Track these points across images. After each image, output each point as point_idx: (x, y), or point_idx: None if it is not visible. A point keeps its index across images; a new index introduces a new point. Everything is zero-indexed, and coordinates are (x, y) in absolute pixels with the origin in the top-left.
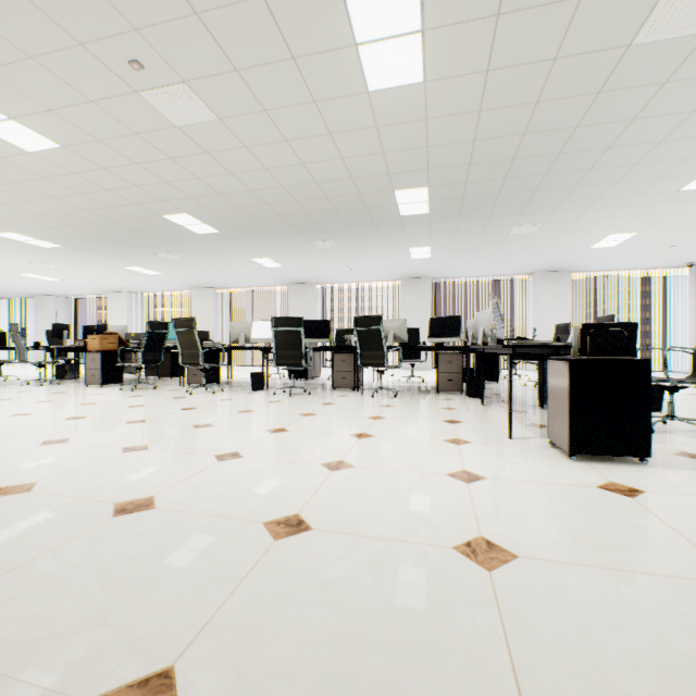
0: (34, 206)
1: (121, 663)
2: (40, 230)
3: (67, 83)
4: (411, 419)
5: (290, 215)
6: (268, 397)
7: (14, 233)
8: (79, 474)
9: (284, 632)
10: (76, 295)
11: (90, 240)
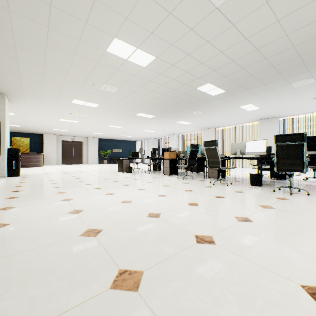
0: (146, 98)
1: None
2: (148, 109)
3: (159, 4)
4: None
5: (281, 63)
6: (270, 193)
7: (141, 113)
8: (171, 271)
9: None
10: (159, 137)
11: (165, 111)
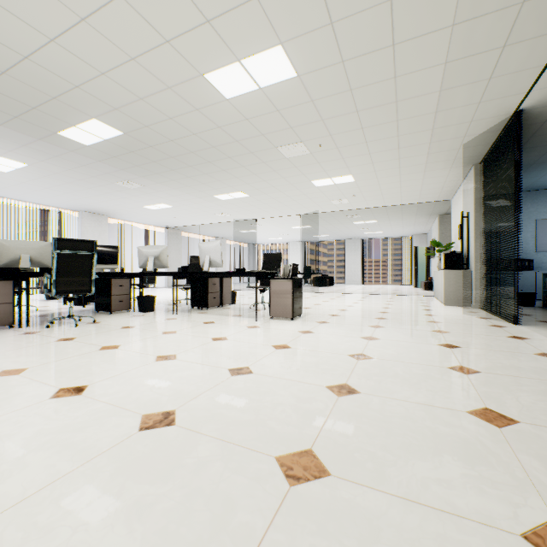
0: None
1: (452, 373)
2: None
3: None
4: (189, 327)
5: None
6: None
7: None
8: (259, 432)
9: (423, 357)
10: None
11: None
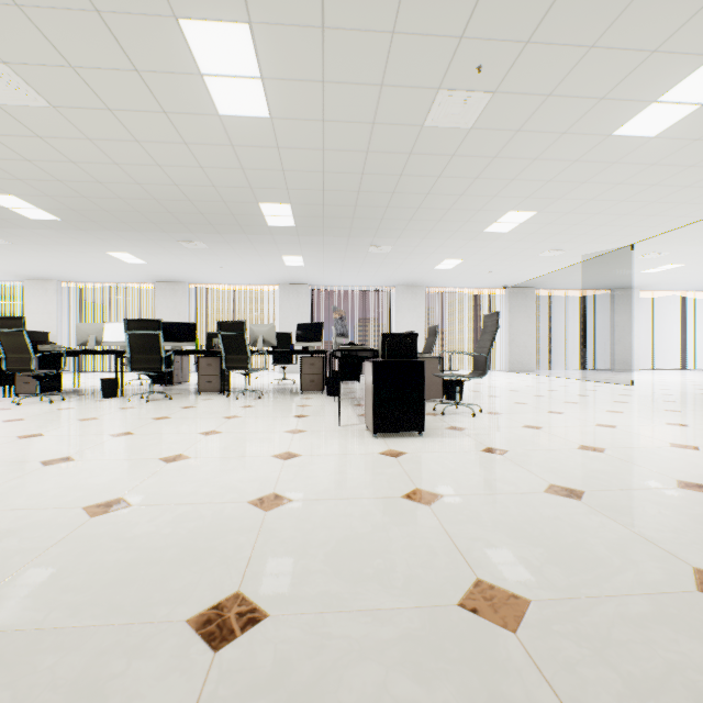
0: None
1: None
2: None
3: None
4: (265, 416)
5: (150, 212)
6: (120, 404)
7: None
8: None
9: (83, 569)
10: None
11: None
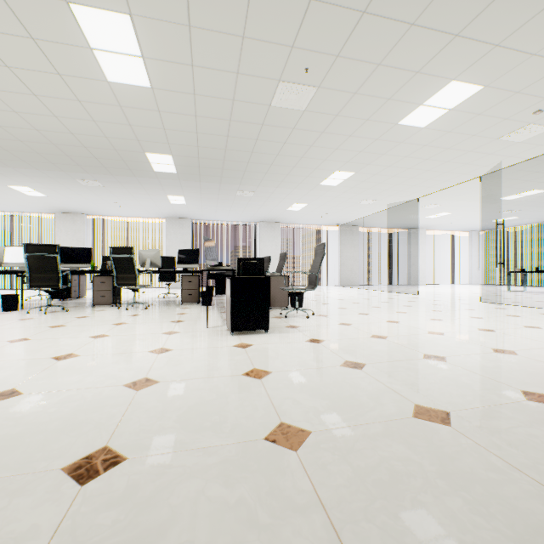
0: None
1: None
2: None
3: None
4: (148, 322)
5: (49, 154)
6: (20, 316)
7: None
8: None
9: None
10: None
11: None
